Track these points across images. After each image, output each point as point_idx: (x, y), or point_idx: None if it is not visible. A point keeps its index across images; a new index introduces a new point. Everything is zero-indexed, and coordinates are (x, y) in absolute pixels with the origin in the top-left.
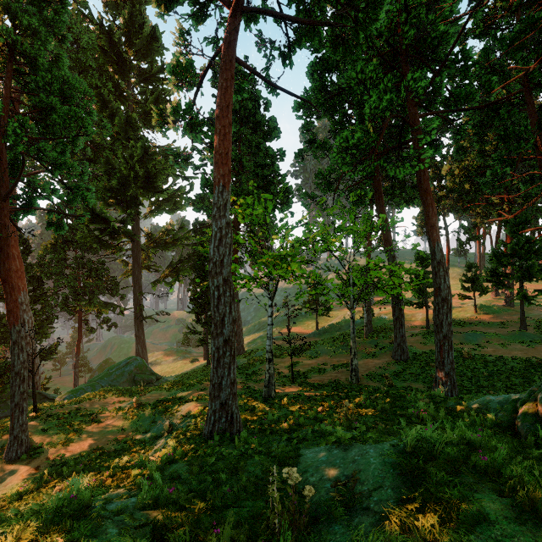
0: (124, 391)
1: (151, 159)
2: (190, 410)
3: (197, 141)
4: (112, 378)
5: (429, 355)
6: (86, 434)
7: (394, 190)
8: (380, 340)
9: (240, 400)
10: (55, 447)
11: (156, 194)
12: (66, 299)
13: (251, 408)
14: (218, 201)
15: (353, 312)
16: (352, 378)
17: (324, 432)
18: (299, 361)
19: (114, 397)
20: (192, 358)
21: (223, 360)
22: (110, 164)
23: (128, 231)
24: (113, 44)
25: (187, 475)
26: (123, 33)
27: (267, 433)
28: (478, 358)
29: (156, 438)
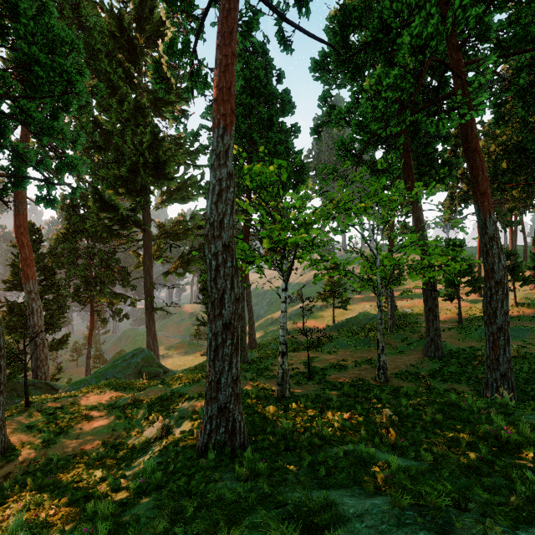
0: (124, 385)
1: (160, 145)
2: (188, 410)
3: (197, 89)
4: (117, 370)
5: (468, 352)
6: (73, 434)
7: (421, 169)
8: (407, 335)
9: (248, 399)
10: (35, 449)
11: (165, 181)
12: (77, 289)
13: (260, 411)
14: (217, 147)
15: (381, 300)
16: (380, 376)
17: (365, 458)
18: (315, 356)
19: (113, 391)
20: (203, 351)
21: (222, 350)
22: (120, 151)
23: (137, 220)
24: (123, 29)
25: (149, 533)
26: (133, 19)
27: (280, 449)
28: (530, 357)
29: (146, 444)
